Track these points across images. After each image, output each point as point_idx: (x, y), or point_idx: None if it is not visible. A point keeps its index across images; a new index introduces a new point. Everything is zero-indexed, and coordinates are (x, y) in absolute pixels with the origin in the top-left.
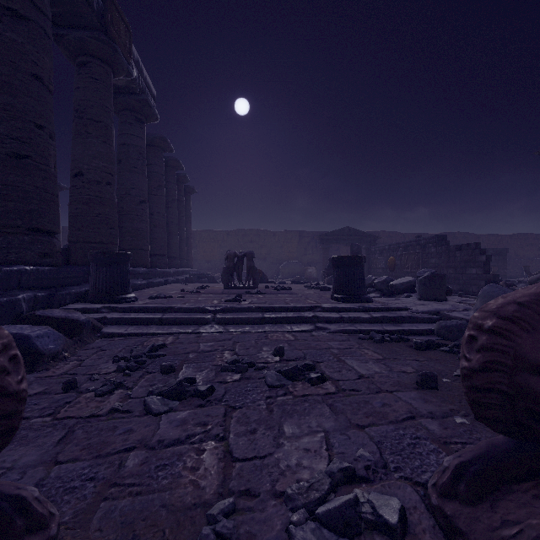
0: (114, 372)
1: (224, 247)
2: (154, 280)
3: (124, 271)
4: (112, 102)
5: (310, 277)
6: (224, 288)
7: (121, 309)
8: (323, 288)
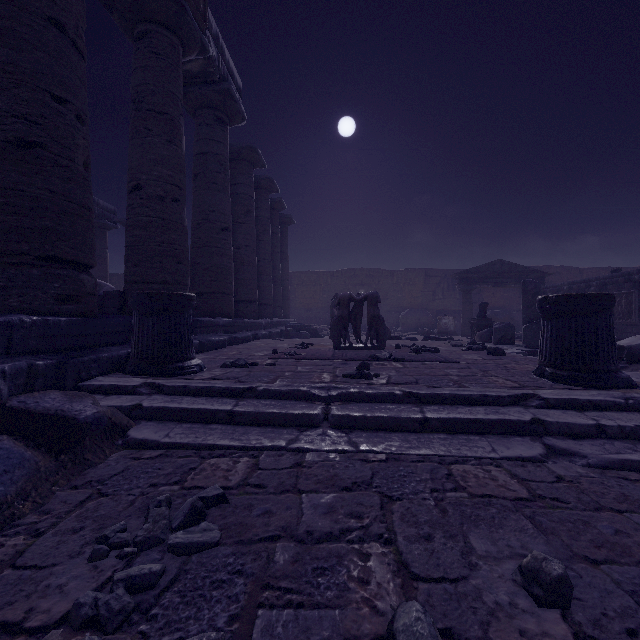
0: (60, 625)
1: (328, 292)
2: (239, 334)
3: (181, 323)
4: (181, 87)
5: (445, 330)
6: (335, 349)
7: (170, 389)
8: (493, 350)
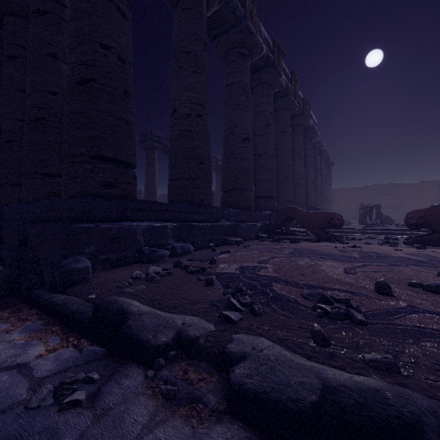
0: None
1: (356, 200)
2: None
3: None
4: (303, 141)
5: None
6: (360, 225)
7: None
8: None
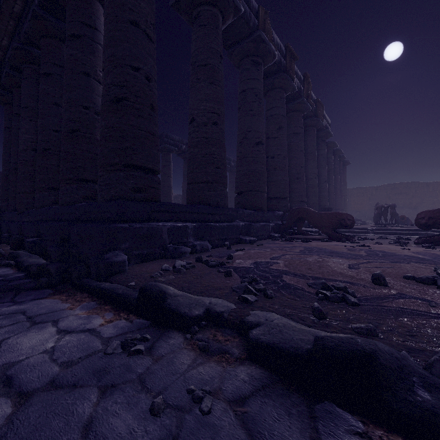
0: None
1: (373, 200)
2: None
3: None
4: (316, 142)
5: None
6: (375, 225)
7: None
8: None
